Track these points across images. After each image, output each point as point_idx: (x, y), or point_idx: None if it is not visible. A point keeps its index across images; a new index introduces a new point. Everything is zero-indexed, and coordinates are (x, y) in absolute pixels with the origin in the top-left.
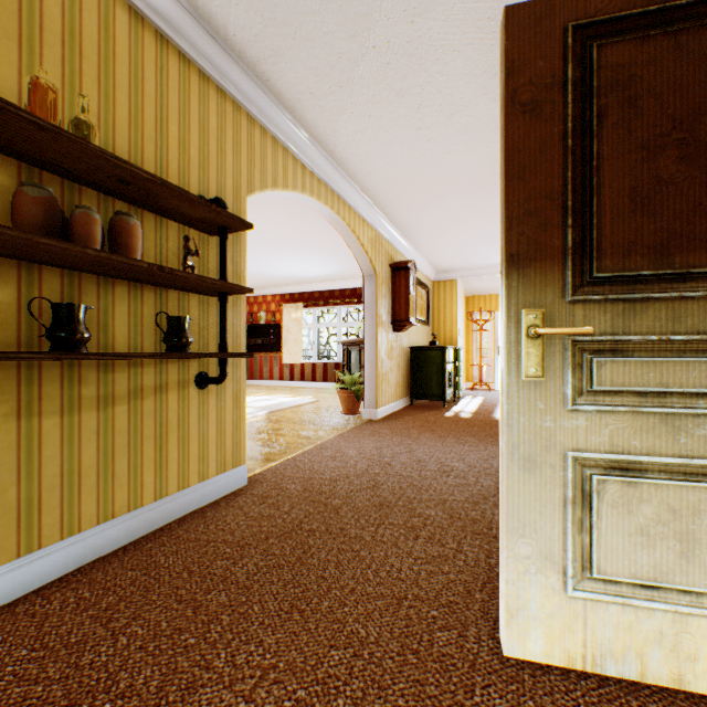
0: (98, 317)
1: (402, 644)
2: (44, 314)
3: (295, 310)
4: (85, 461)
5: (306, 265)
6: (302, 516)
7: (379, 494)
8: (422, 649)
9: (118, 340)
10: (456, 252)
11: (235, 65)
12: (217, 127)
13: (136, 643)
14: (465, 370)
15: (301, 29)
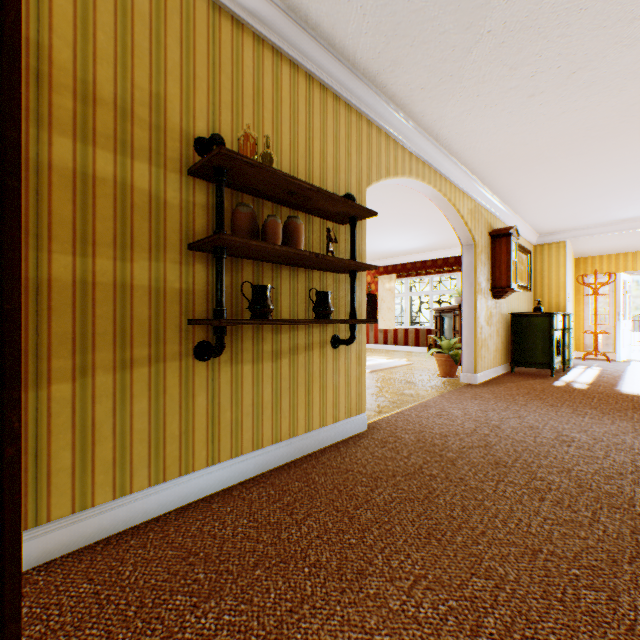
0: (272, 294)
1: (544, 590)
2: (244, 293)
3: (388, 281)
4: (265, 397)
5: (400, 240)
6: (420, 462)
7: (492, 453)
8: (567, 599)
9: (283, 310)
10: (565, 212)
11: (359, 82)
12: (344, 136)
13: (313, 532)
14: (574, 338)
15: (418, 36)
